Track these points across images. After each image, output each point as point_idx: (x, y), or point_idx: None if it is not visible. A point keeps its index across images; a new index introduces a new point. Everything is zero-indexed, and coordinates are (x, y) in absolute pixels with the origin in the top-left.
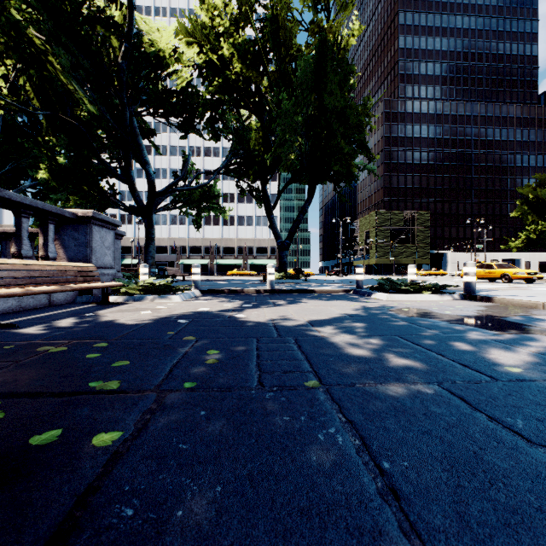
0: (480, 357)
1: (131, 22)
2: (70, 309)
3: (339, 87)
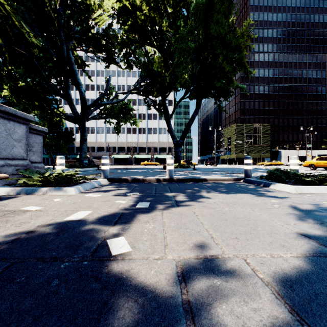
0: None
1: None
2: None
3: (223, 15)
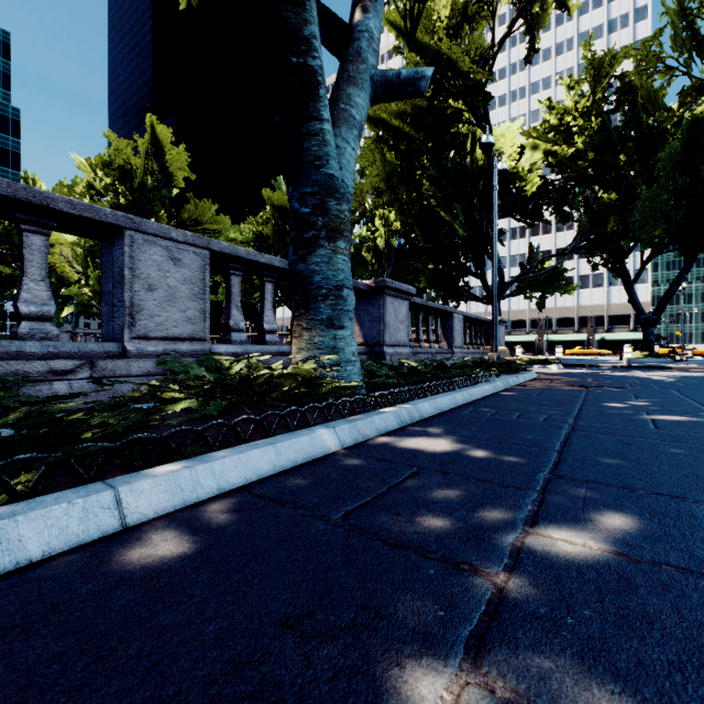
0: None
1: (490, 155)
2: None
3: None
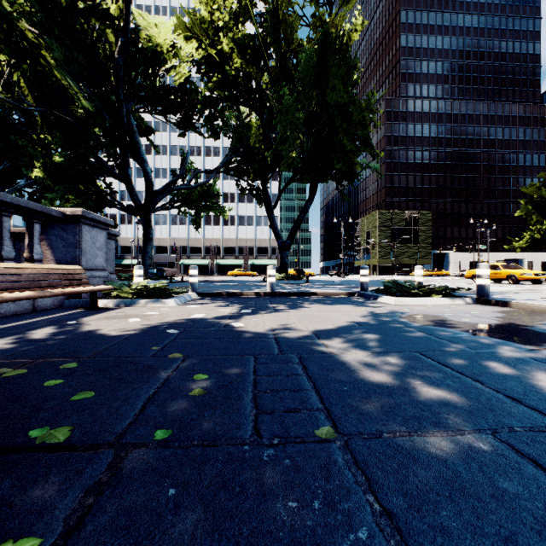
0: (529, 386)
1: (128, 16)
2: (53, 315)
3: (342, 82)
